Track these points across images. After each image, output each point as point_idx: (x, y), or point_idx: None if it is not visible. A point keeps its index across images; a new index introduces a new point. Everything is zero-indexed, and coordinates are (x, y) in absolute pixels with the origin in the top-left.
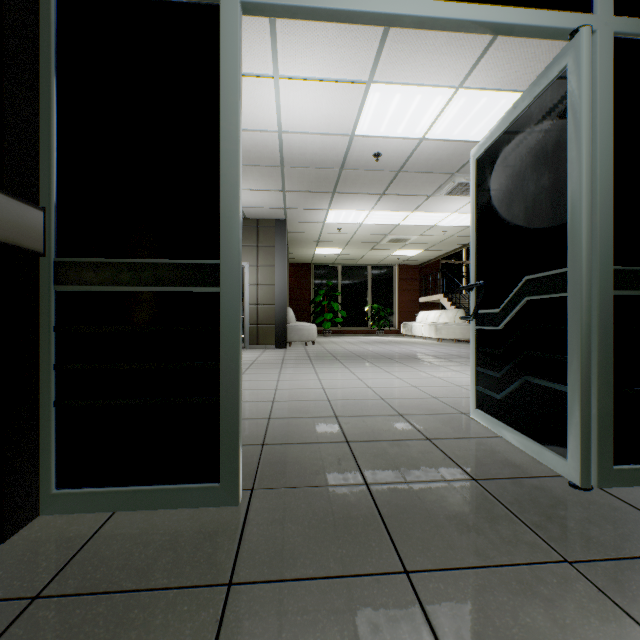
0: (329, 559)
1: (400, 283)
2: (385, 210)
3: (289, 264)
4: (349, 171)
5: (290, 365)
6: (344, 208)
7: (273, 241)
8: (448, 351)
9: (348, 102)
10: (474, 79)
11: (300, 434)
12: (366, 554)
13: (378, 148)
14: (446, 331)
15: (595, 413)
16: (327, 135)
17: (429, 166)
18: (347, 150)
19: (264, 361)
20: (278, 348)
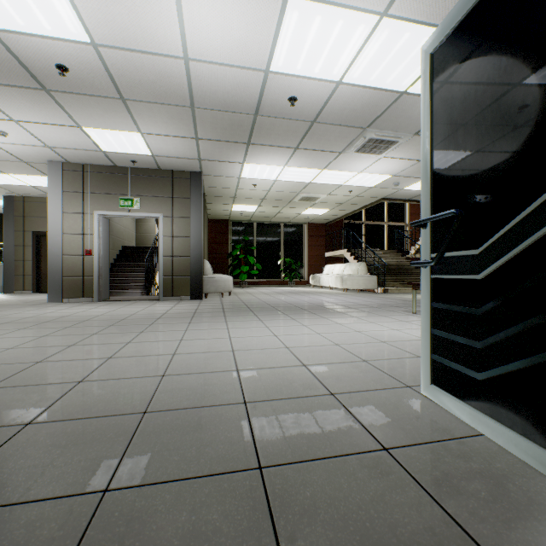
0: None
1: (309, 239)
2: (298, 166)
3: (208, 220)
4: (264, 118)
5: (201, 319)
6: (259, 162)
7: (188, 193)
8: (356, 300)
9: (262, 22)
10: (401, 4)
11: (183, 451)
12: None
13: (294, 91)
14: (351, 282)
15: None
16: (240, 68)
17: (343, 118)
18: (262, 91)
19: (174, 314)
20: (193, 299)
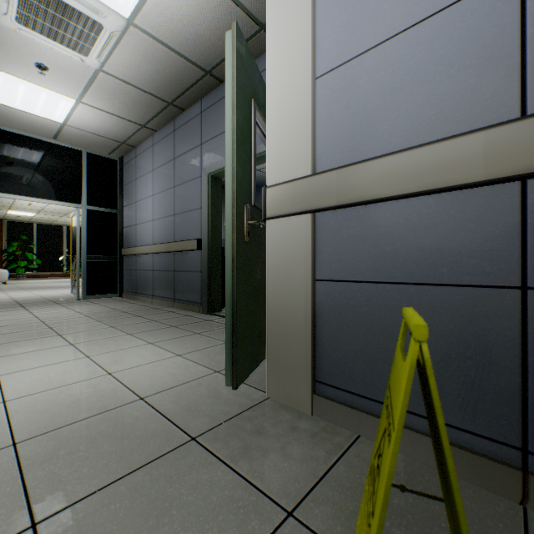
0: (6, 307)
1: None
2: None
3: None
4: None
5: None
6: None
7: None
8: None
9: None
10: None
11: None
12: (15, 306)
13: None
14: None
15: (83, 285)
16: None
17: None
18: None
19: None
20: None
